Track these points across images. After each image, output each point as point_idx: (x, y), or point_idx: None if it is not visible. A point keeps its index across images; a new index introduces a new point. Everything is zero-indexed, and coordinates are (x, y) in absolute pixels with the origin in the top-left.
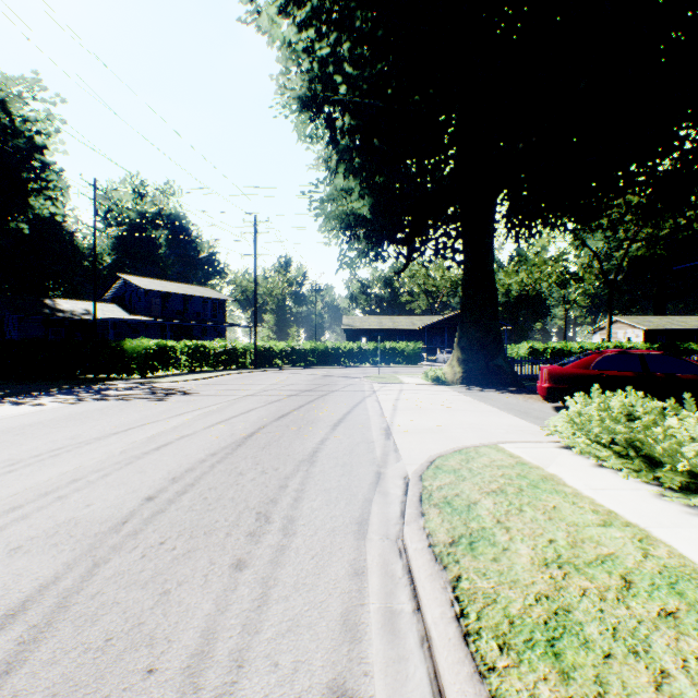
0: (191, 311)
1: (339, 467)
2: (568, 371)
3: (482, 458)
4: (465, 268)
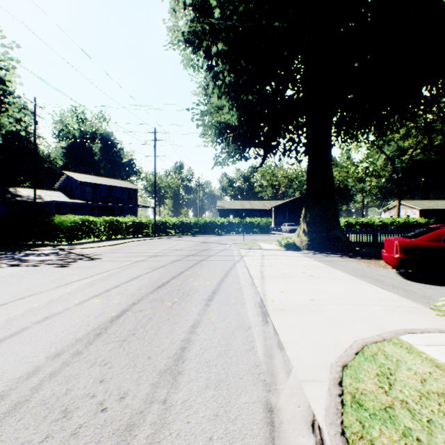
0: (113, 196)
1: (211, 390)
2: (420, 243)
3: (403, 372)
4: (309, 162)
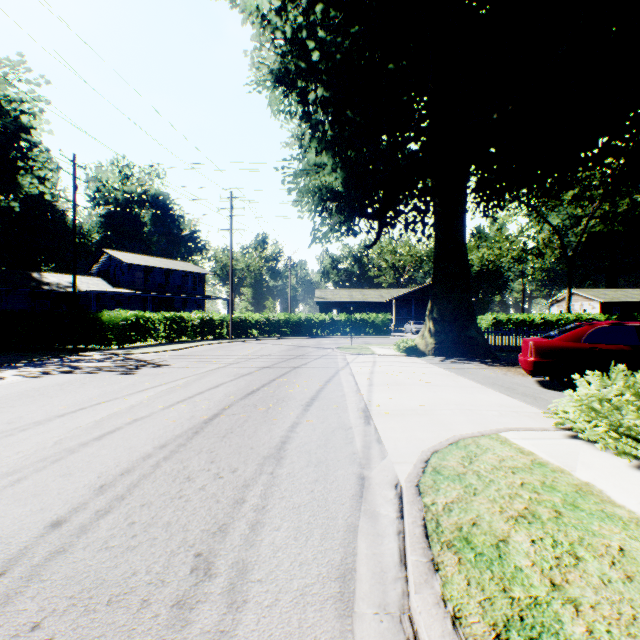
0: (172, 284)
1: (312, 467)
2: (557, 344)
3: (487, 455)
4: (436, 240)
